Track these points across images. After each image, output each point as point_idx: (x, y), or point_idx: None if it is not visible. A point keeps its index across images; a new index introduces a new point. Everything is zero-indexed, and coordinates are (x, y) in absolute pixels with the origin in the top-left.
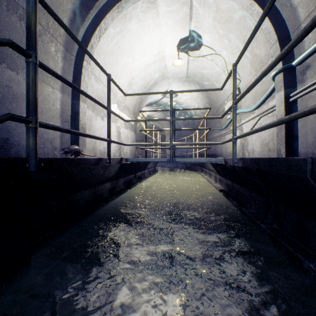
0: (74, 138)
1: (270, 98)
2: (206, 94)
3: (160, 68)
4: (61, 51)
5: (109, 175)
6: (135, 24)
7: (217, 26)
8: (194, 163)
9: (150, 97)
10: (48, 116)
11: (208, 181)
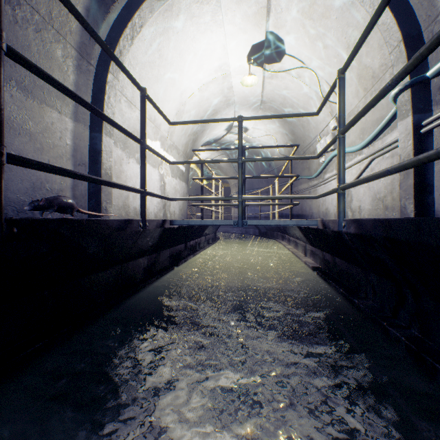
0: (93, 190)
1: (388, 129)
2: (289, 128)
3: (223, 89)
4: (73, 57)
5: (145, 246)
6: (186, 21)
7: (307, 25)
8: (272, 227)
9: (209, 132)
10: (52, 156)
11: (294, 254)
